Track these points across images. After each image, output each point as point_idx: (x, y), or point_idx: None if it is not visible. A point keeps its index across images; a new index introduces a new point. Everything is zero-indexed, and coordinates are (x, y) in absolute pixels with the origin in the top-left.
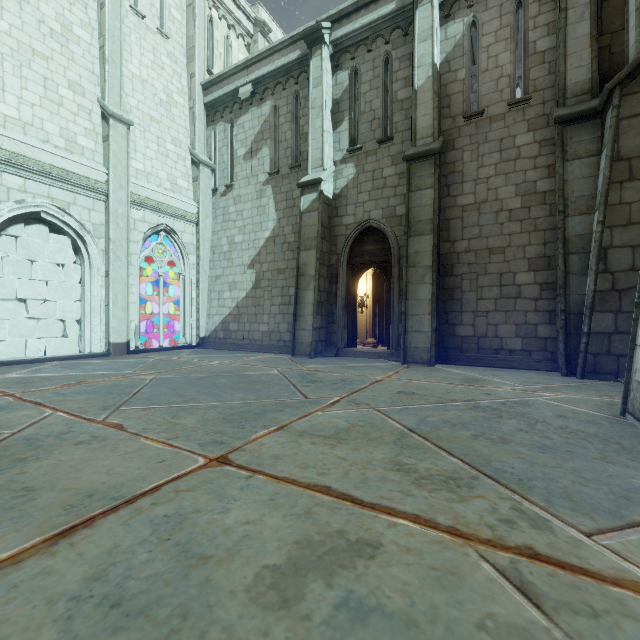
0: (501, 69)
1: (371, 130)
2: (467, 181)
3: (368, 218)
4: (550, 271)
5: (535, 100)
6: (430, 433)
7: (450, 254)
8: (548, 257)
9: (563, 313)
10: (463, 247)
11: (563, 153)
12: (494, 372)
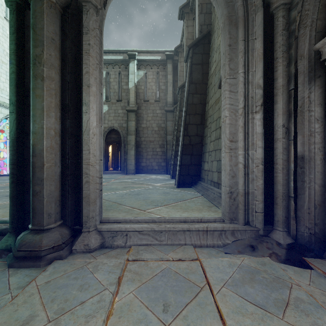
0: (153, 90)
1: (114, 95)
2: (144, 120)
3: (113, 126)
4: (164, 148)
5: (161, 101)
6: (137, 181)
7: (139, 141)
8: (164, 144)
9: (166, 159)
10: (143, 139)
11: (166, 119)
12: (151, 175)
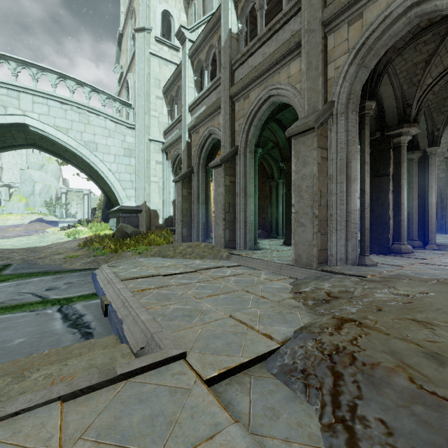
0: None
1: None
2: None
3: None
4: None
5: None
6: None
7: None
8: None
9: None
10: None
11: None
12: None
